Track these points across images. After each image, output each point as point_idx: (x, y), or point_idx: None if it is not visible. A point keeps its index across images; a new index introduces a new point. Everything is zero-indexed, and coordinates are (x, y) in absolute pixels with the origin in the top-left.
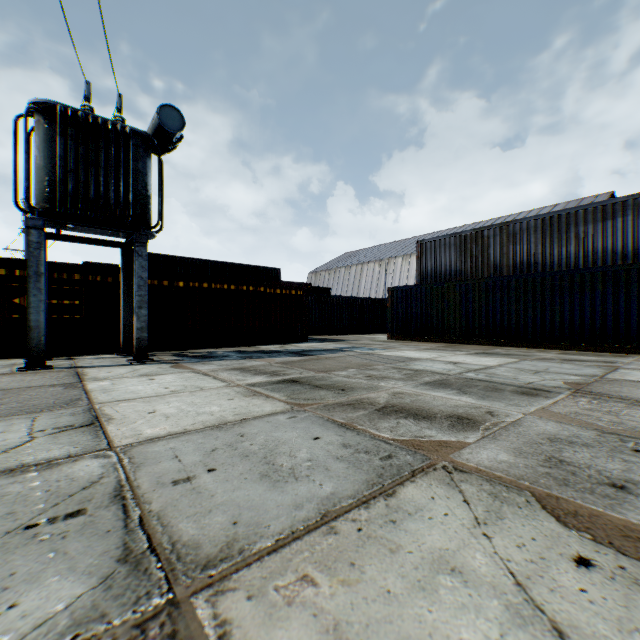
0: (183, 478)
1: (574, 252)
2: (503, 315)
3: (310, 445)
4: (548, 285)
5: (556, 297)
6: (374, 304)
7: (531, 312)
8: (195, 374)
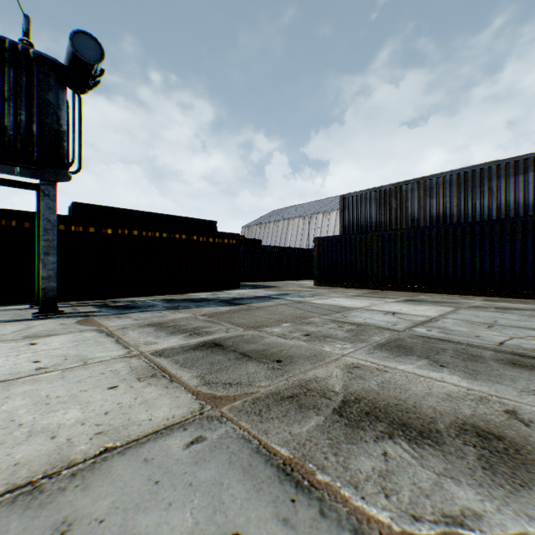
0: None
1: (487, 205)
2: (424, 263)
3: None
4: (468, 234)
5: (476, 246)
6: (300, 253)
7: (451, 260)
8: (97, 334)
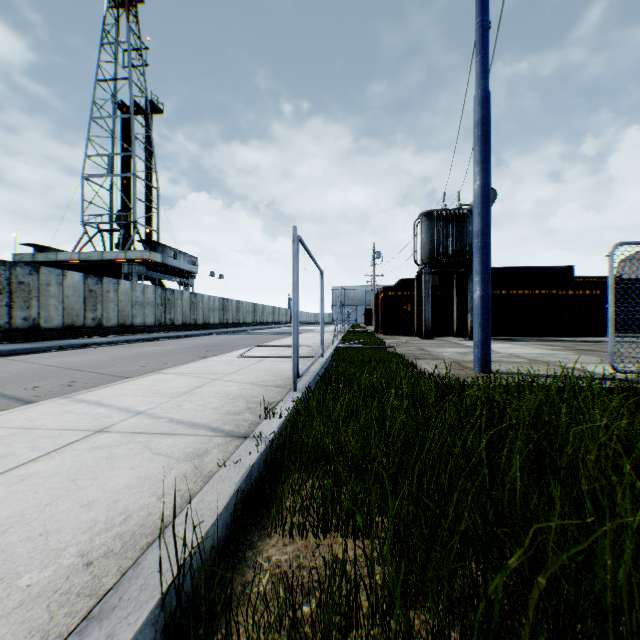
0: (534, 357)
1: None
2: None
3: (582, 358)
4: None
5: None
6: None
7: None
8: (513, 344)
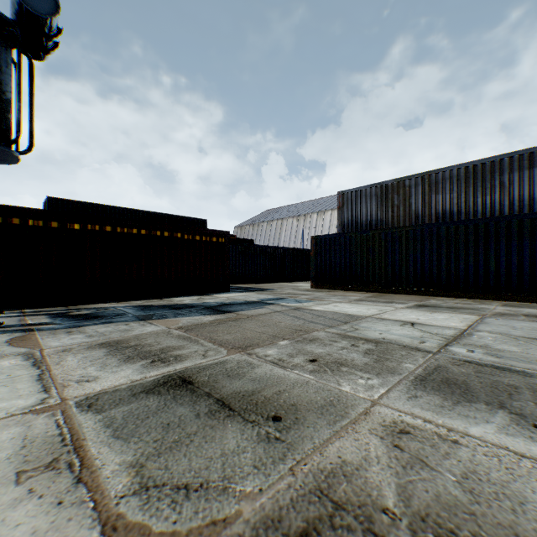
0: None
1: (499, 200)
2: (432, 264)
3: None
4: (482, 232)
5: (491, 245)
6: (295, 254)
7: (463, 260)
8: (20, 362)
